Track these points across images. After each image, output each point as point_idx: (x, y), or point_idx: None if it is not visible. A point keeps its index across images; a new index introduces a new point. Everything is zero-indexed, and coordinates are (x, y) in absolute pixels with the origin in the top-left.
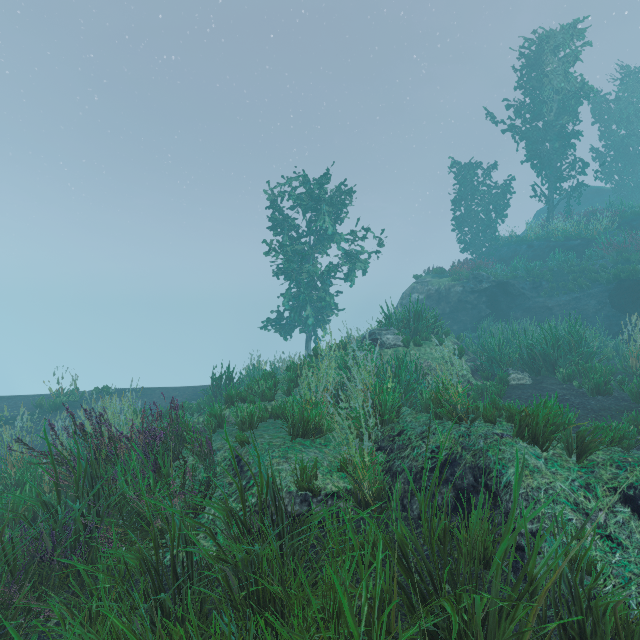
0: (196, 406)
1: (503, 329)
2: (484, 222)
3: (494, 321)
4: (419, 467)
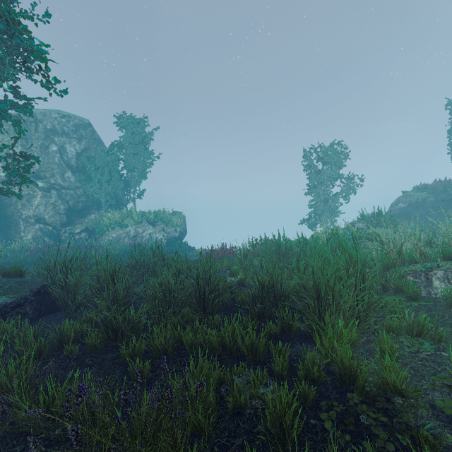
0: None
1: None
2: None
3: None
4: None
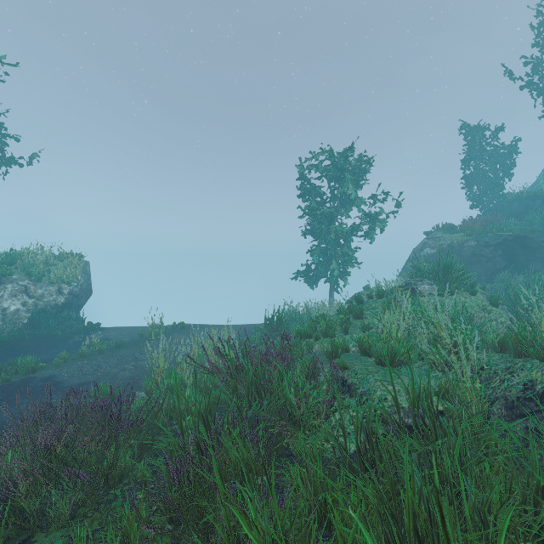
0: (258, 340)
1: (522, 280)
2: (493, 180)
3: (511, 273)
4: (514, 396)
